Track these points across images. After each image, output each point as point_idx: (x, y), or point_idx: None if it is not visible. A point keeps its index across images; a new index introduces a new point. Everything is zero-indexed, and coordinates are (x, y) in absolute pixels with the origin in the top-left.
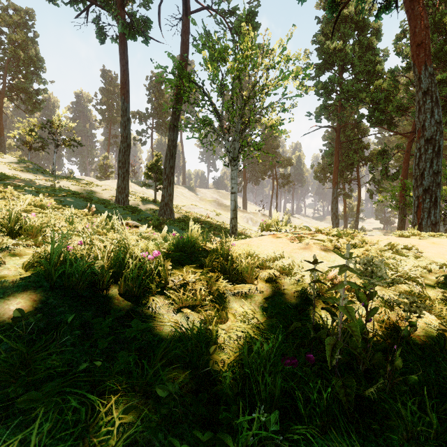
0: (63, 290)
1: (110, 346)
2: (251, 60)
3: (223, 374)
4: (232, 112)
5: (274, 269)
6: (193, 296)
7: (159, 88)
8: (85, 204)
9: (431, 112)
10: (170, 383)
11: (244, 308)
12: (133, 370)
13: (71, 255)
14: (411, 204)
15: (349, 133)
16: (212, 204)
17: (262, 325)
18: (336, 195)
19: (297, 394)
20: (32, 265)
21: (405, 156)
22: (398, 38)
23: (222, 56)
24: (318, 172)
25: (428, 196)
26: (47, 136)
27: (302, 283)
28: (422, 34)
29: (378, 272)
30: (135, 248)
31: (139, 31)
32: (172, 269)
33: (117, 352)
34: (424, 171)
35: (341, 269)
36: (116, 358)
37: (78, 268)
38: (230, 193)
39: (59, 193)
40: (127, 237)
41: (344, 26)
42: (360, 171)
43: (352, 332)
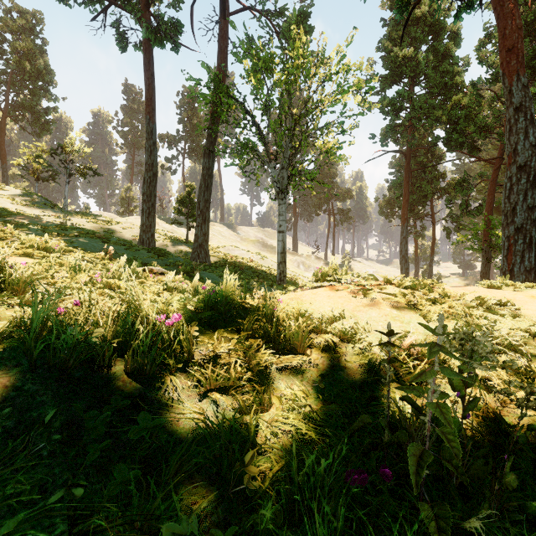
0: (47, 369)
1: (105, 454)
2: (303, 70)
3: (260, 511)
4: (280, 133)
5: (332, 333)
6: (226, 372)
7: (192, 105)
8: (102, 246)
9: (525, 133)
10: (185, 517)
11: (293, 389)
12: (132, 495)
13: (62, 321)
14: (497, 245)
15: (421, 159)
16: (256, 245)
17: (317, 414)
18: (405, 234)
19: (368, 533)
20: (6, 336)
21: (490, 187)
22: (481, 44)
23: (267, 65)
24: (384, 207)
25: (521, 236)
26: (58, 164)
27: (369, 353)
28: (514, 37)
29: (480, 351)
30: (150, 308)
31: (167, 36)
32: (200, 336)
33: (115, 463)
34: (517, 205)
35: (431, 351)
36: (111, 474)
37: (68, 340)
38: (278, 232)
39: (70, 232)
40: (149, 288)
41: (416, 29)
42: (434, 205)
43: (448, 442)
